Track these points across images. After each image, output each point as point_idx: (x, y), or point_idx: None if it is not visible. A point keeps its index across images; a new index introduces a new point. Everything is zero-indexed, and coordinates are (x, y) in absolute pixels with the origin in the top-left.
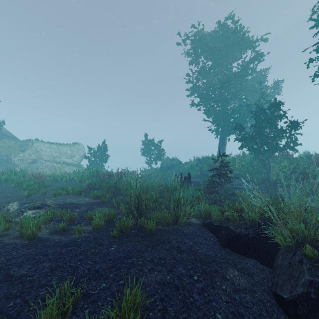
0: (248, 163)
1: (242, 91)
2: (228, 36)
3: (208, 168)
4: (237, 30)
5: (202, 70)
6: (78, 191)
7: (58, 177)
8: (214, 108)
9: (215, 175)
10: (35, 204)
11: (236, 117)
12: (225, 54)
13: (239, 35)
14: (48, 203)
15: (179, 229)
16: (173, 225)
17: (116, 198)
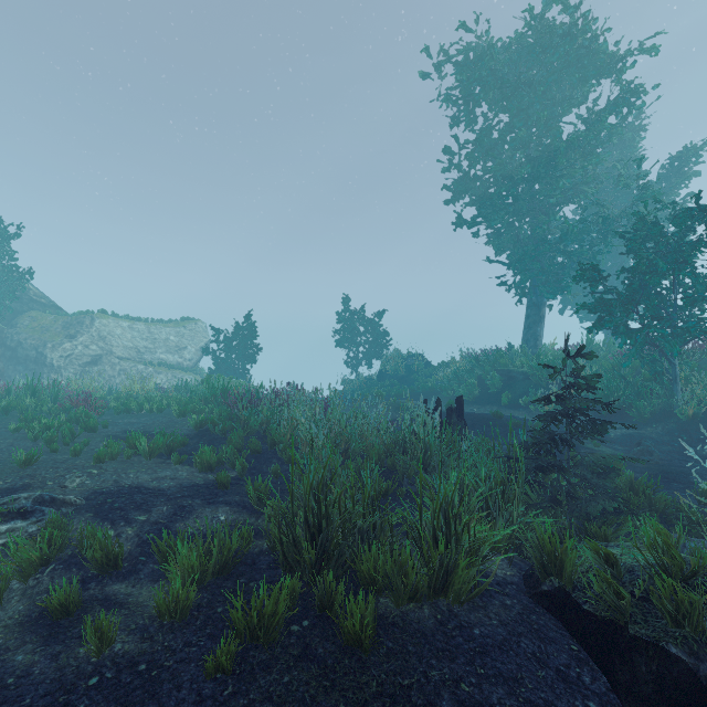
0: (609, 368)
1: (587, 186)
2: (552, 45)
3: (500, 378)
4: (575, 29)
5: (483, 136)
6: (164, 447)
7: (131, 403)
8: (513, 231)
9: (556, 415)
10: (15, 502)
11: (572, 250)
12: (543, 93)
13: (582, 40)
14: (72, 486)
15: (455, 617)
16: (432, 596)
17: (264, 469)
